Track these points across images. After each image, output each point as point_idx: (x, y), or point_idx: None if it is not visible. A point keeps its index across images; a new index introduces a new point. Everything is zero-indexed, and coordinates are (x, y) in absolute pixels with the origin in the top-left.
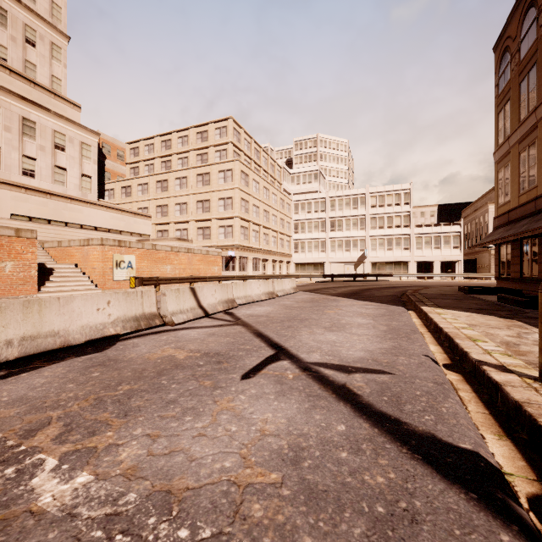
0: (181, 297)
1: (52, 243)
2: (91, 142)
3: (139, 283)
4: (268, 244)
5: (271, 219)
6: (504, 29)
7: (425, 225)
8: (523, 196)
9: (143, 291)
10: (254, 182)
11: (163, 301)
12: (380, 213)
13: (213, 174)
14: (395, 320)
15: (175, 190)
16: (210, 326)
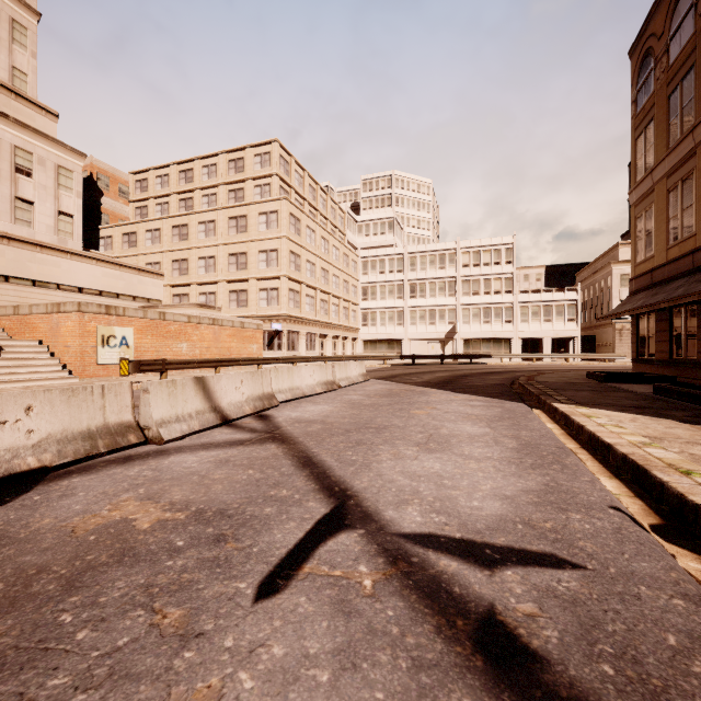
0: (179, 394)
1: (6, 309)
2: (73, 166)
3: (134, 368)
4: (327, 314)
5: (331, 281)
6: (645, 24)
7: (532, 291)
8: (674, 248)
9: (106, 386)
10: (308, 230)
11: (145, 403)
12: (475, 275)
13: (252, 218)
14: (523, 427)
15: (199, 238)
16: (226, 443)
